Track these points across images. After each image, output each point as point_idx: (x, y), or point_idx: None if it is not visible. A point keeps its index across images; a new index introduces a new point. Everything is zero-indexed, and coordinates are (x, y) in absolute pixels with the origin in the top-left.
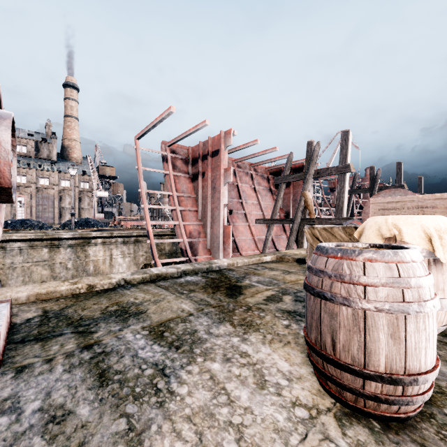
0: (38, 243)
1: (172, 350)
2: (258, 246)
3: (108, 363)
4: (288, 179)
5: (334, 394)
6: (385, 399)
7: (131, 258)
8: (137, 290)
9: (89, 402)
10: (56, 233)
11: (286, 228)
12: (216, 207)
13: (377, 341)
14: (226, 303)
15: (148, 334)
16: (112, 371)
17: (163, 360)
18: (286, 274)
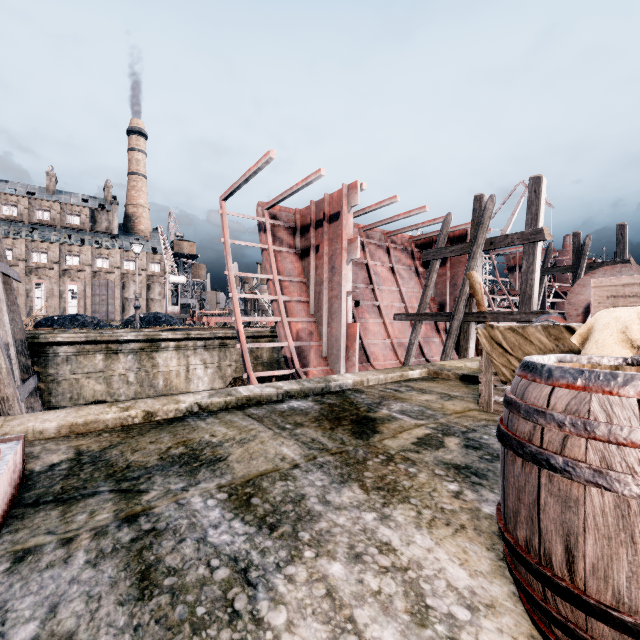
0: (90, 347)
1: (262, 533)
2: (398, 354)
3: (158, 552)
4: (443, 253)
5: None
6: None
7: (215, 369)
8: (217, 421)
9: (115, 632)
10: (114, 334)
11: (439, 327)
12: (336, 295)
13: None
14: (352, 447)
15: (226, 500)
16: (162, 569)
17: (248, 552)
18: (445, 400)
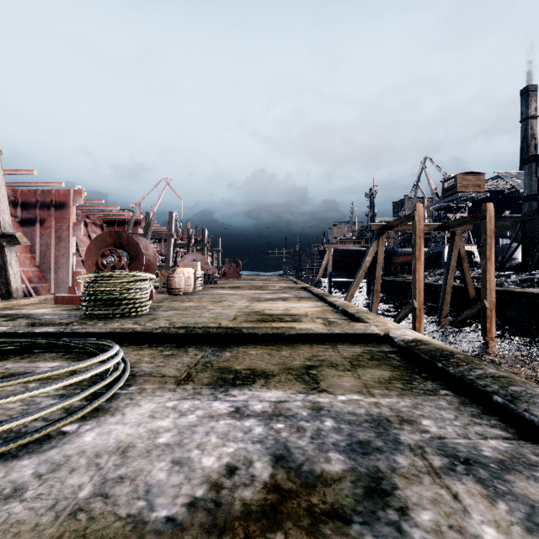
0: None
1: None
2: None
3: None
4: None
5: (172, 294)
6: (178, 291)
7: None
8: None
9: None
10: None
11: None
12: (63, 254)
13: (177, 284)
14: None
15: None
16: None
17: None
18: None
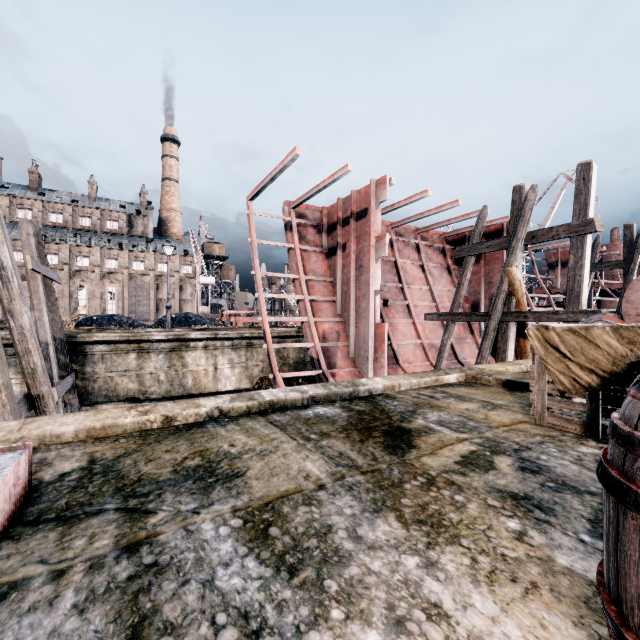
0: (124, 346)
1: (280, 578)
2: (429, 356)
3: (156, 597)
4: (479, 249)
5: None
6: None
7: (242, 368)
8: (237, 428)
9: None
10: (146, 333)
11: (473, 328)
12: (364, 295)
13: None
14: (386, 465)
15: (241, 528)
16: (158, 624)
17: (261, 605)
18: (489, 410)
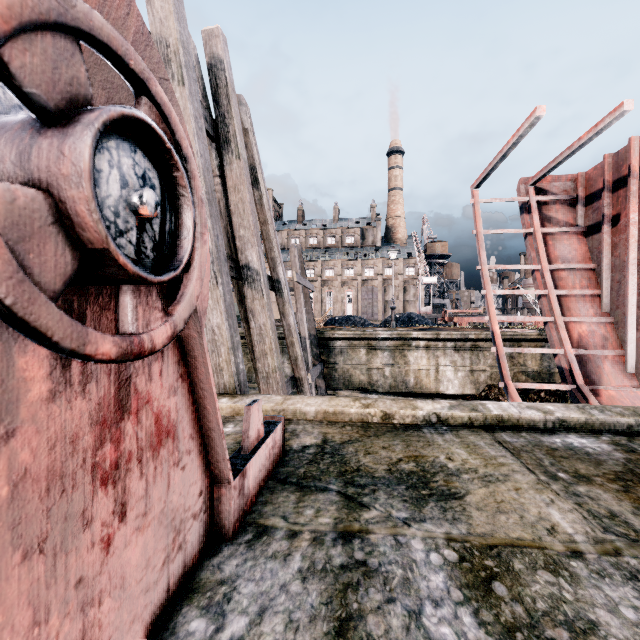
0: (356, 343)
1: None
2: None
3: (362, 601)
4: None
5: None
6: None
7: (466, 372)
8: (456, 440)
9: None
10: (373, 332)
11: None
12: None
13: None
14: None
15: (455, 564)
16: (361, 633)
17: None
18: None
